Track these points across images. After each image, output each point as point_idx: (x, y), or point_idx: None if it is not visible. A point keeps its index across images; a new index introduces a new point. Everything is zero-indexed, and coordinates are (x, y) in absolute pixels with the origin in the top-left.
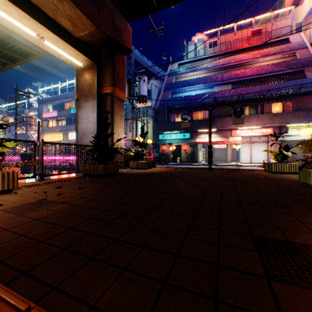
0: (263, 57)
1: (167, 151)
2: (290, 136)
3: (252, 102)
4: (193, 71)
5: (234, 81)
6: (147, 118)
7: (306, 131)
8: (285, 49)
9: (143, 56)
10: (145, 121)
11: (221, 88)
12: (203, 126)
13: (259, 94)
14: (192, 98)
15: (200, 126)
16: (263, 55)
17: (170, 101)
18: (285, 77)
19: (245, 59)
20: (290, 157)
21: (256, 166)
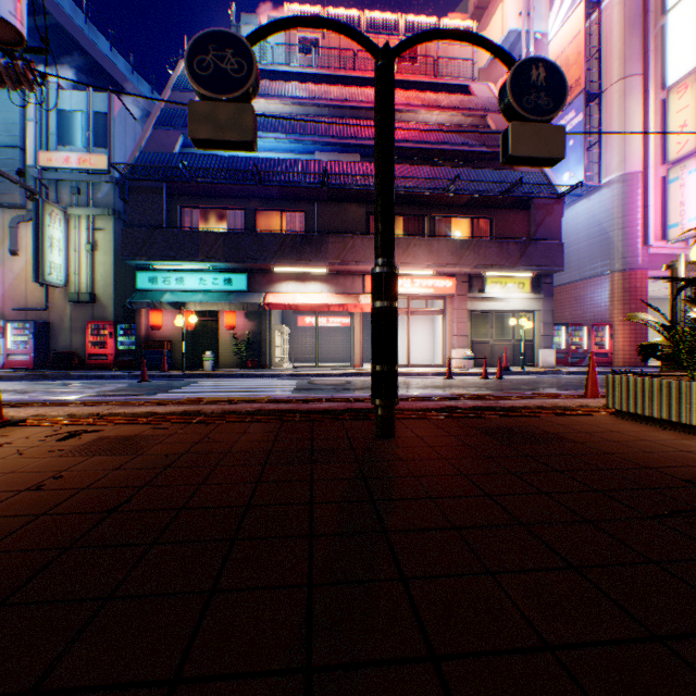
0: (428, 109)
1: (172, 331)
2: (490, 301)
3: (413, 207)
4: (259, 95)
5: (371, 144)
6: (94, 213)
7: None
8: (469, 105)
9: (94, 28)
10: (82, 221)
11: (336, 160)
12: (289, 253)
13: (431, 187)
14: (257, 164)
15: (280, 254)
16: (429, 105)
17: (180, 159)
18: (472, 165)
19: None
20: (489, 351)
21: (430, 376)
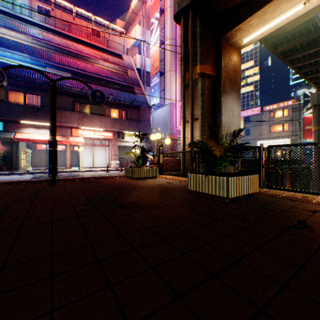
0: (104, 61)
1: None
2: (126, 142)
3: None
4: (11, 29)
5: (76, 71)
6: None
7: (158, 136)
8: (121, 64)
9: None
10: None
11: (58, 73)
12: (30, 115)
13: None
14: None
15: (24, 115)
16: (104, 59)
17: None
18: (122, 89)
19: (87, 53)
20: (126, 161)
21: (101, 171)
